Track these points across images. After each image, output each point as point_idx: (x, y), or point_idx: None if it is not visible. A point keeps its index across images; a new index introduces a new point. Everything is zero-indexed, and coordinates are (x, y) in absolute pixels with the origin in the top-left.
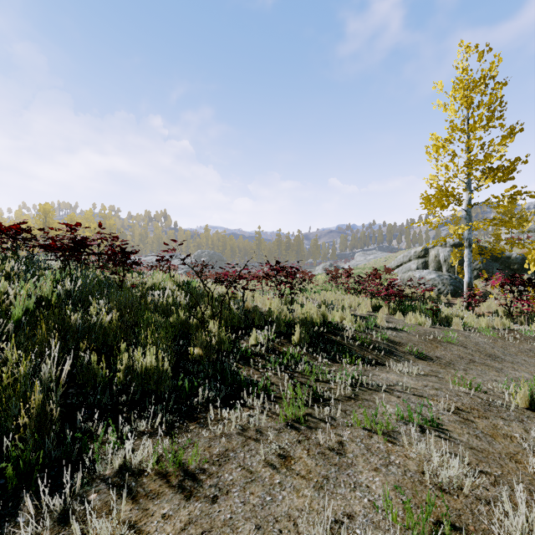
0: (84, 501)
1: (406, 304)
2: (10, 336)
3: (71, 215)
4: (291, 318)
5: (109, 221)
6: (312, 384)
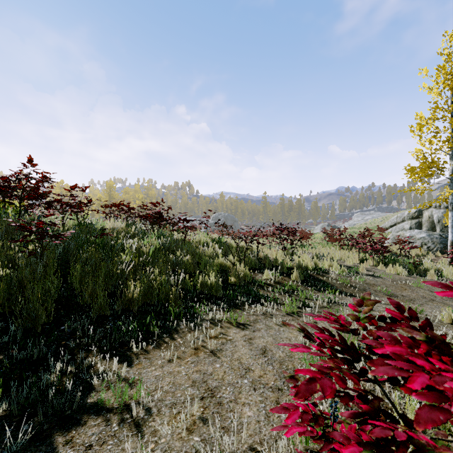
0: (202, 326)
1: (390, 258)
2: (148, 263)
3: (126, 188)
4: (291, 264)
5: (151, 192)
6: (302, 300)
